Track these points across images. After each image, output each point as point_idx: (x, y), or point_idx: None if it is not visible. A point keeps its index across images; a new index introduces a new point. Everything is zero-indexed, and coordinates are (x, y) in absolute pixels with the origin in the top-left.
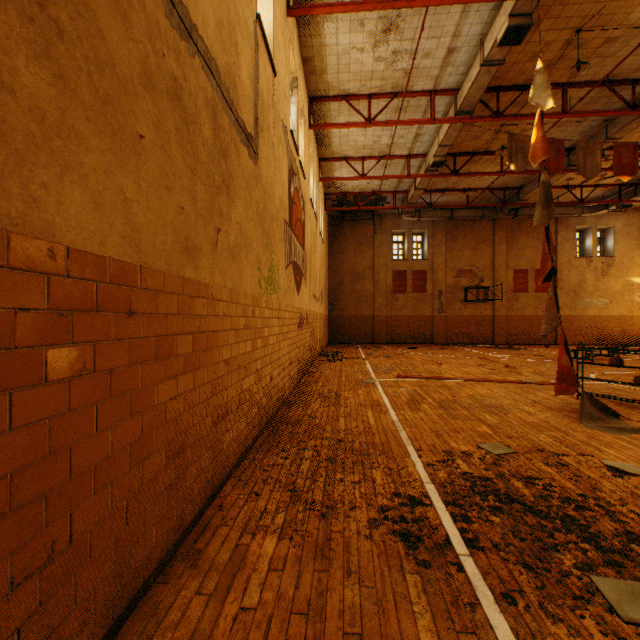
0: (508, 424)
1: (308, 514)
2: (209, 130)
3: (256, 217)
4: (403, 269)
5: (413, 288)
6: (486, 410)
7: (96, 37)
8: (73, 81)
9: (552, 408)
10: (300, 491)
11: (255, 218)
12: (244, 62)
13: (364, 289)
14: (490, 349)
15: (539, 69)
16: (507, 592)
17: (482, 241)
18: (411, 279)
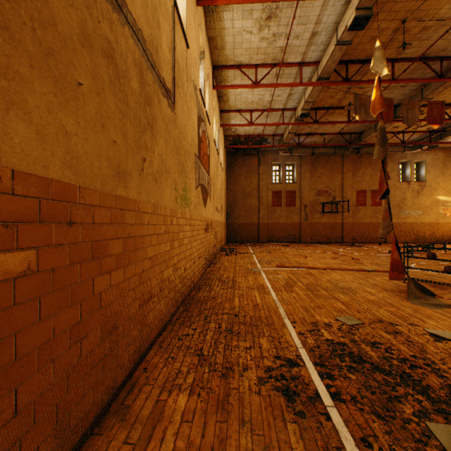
0: (356, 302)
1: (212, 374)
2: (137, 83)
3: (173, 151)
4: (279, 190)
5: (286, 203)
6: (340, 291)
7: (39, 0)
8: (18, 33)
9: (387, 289)
10: (206, 355)
11: (173, 151)
12: (164, 35)
13: (252, 204)
14: (340, 246)
15: (377, 47)
16: (364, 437)
17: (334, 170)
18: (285, 197)
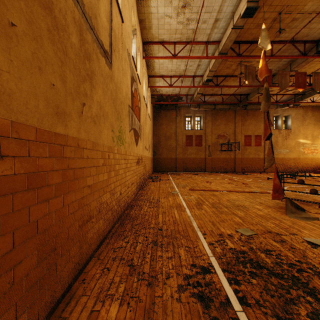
0: (249, 216)
1: (140, 283)
2: (76, 39)
3: (111, 100)
4: (191, 134)
5: (196, 144)
6: (237, 208)
7: None
8: None
9: (270, 206)
10: (135, 266)
11: (110, 101)
12: (102, 6)
13: (171, 144)
14: (233, 174)
15: (263, 29)
16: None
17: (229, 121)
18: (195, 139)
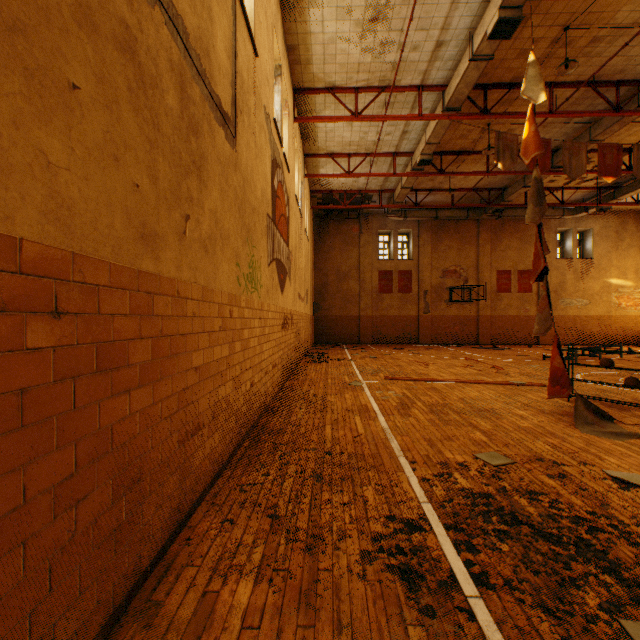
0: (503, 430)
1: (291, 547)
2: (174, 99)
3: (234, 207)
4: (389, 269)
5: (399, 288)
6: (478, 414)
7: None
8: None
9: (544, 411)
10: (282, 516)
11: (233, 208)
12: (220, 32)
13: (350, 289)
14: (475, 349)
15: (531, 62)
16: None
17: (467, 242)
18: (397, 279)
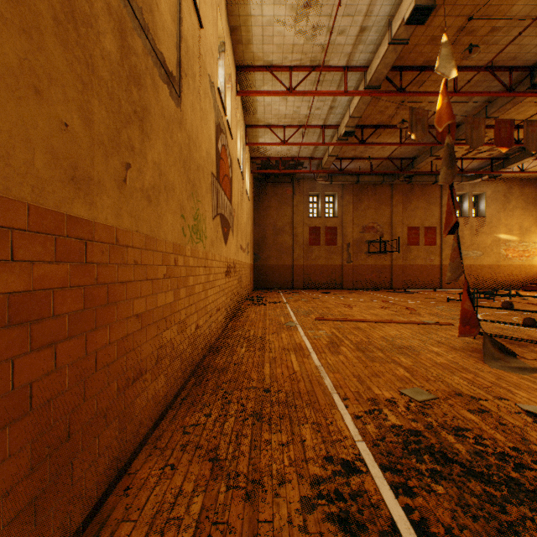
0: (422, 366)
1: (231, 495)
2: (113, 44)
3: (179, 162)
4: (317, 225)
5: (326, 241)
6: (399, 351)
7: None
8: None
9: (456, 348)
10: (223, 460)
11: (178, 163)
12: None
13: (284, 242)
14: (390, 293)
15: (444, 42)
16: None
17: (382, 202)
18: (324, 234)
